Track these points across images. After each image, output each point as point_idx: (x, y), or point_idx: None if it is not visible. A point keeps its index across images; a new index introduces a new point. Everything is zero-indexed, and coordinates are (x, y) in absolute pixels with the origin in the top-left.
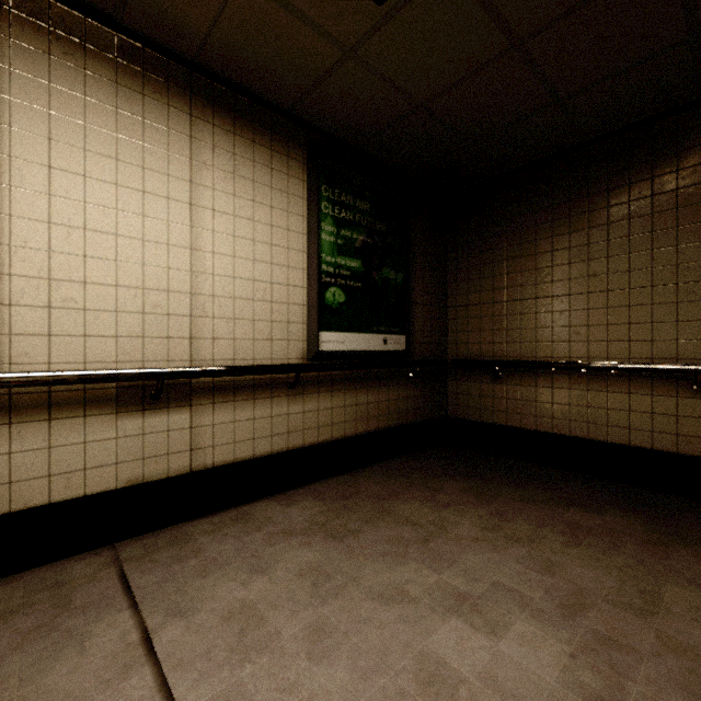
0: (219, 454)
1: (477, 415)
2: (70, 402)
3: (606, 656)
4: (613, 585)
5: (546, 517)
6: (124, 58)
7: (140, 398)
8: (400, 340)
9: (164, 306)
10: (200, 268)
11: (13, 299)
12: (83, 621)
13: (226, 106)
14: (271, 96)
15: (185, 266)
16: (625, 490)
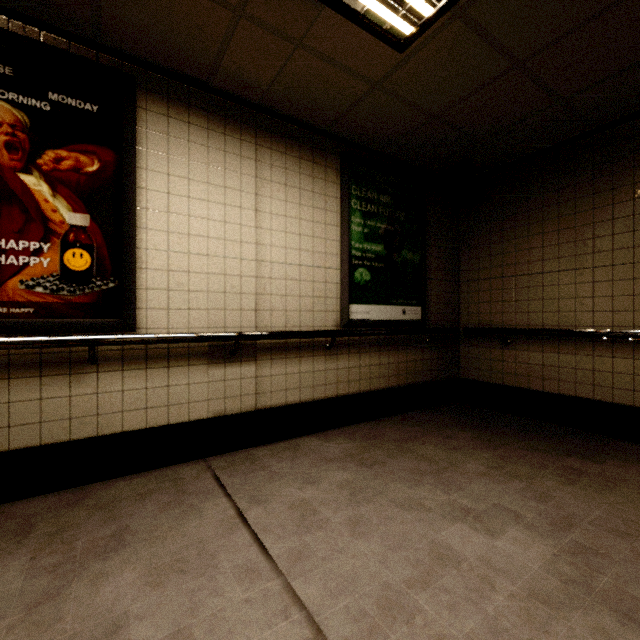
0: (275, 398)
1: (487, 377)
2: (180, 355)
3: (584, 558)
4: (601, 514)
5: (546, 463)
6: (212, 110)
7: (223, 354)
8: (417, 310)
9: (238, 287)
10: (262, 258)
11: (148, 285)
12: (198, 501)
13: (280, 134)
14: (313, 121)
15: (252, 257)
16: (629, 446)
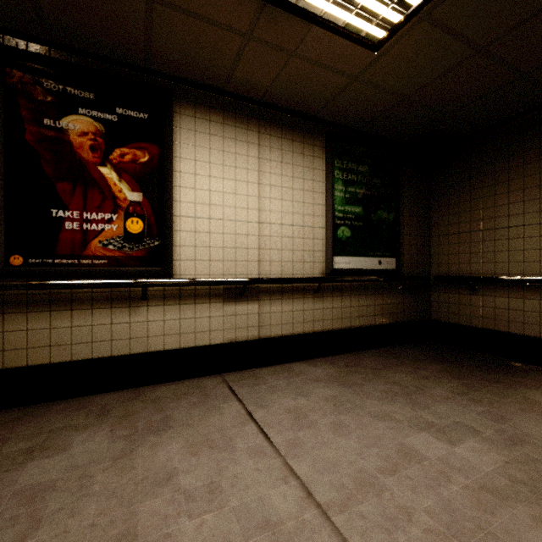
0: (273, 330)
1: (456, 319)
2: (203, 295)
3: (533, 467)
4: None
5: (508, 393)
6: (226, 109)
7: (234, 295)
8: (391, 261)
9: (245, 243)
10: (263, 221)
11: (181, 243)
12: (217, 403)
13: (277, 122)
14: (303, 110)
15: (256, 220)
16: None
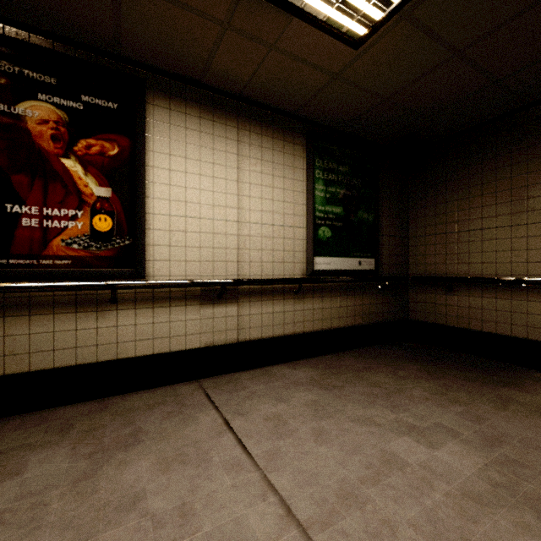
0: (253, 333)
1: (432, 319)
2: (179, 297)
3: (511, 468)
4: (529, 435)
5: (483, 391)
6: (203, 102)
7: (212, 296)
8: (371, 262)
9: (224, 243)
10: (243, 220)
11: (154, 242)
12: (193, 412)
13: (257, 118)
14: (283, 107)
15: (234, 219)
16: None
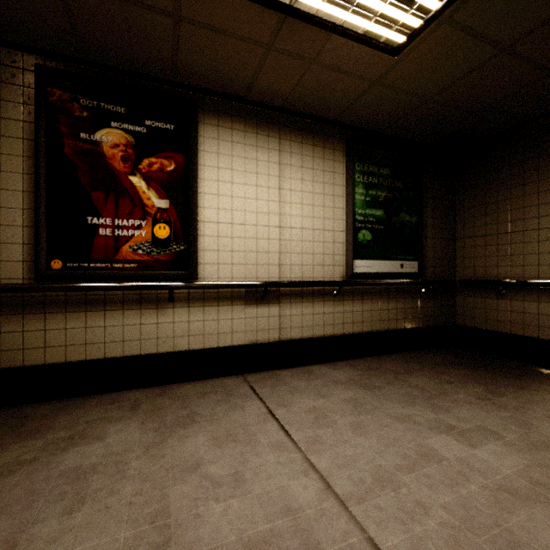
0: (294, 332)
1: (482, 324)
2: (226, 298)
3: None
4: None
5: (535, 399)
6: (248, 117)
7: (255, 297)
8: (414, 265)
9: (266, 247)
10: (284, 225)
11: (205, 247)
12: (240, 401)
13: (297, 128)
14: (323, 115)
15: (276, 224)
16: None
